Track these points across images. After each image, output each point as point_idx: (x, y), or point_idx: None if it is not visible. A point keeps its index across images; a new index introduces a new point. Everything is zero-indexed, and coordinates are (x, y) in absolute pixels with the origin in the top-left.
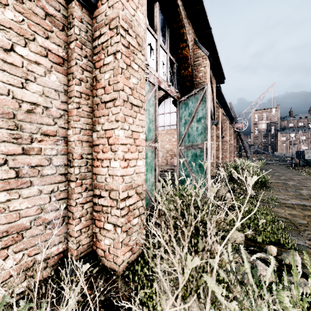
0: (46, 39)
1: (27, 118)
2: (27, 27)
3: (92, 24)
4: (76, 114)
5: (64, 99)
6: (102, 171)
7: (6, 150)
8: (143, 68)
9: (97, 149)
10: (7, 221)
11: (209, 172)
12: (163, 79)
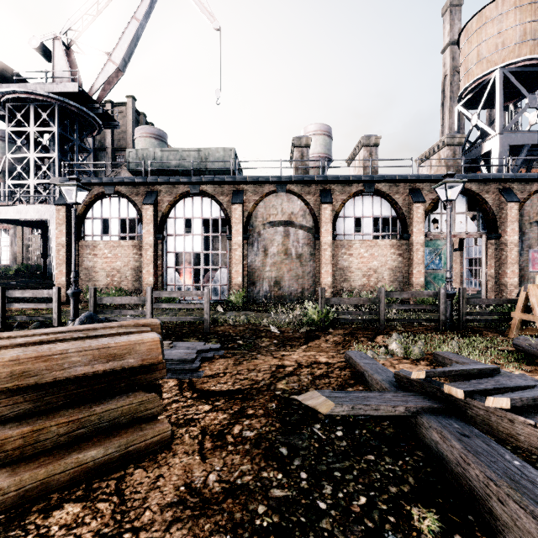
0: (398, 251)
1: (395, 269)
2: (394, 251)
3: (409, 242)
4: (404, 267)
5: (402, 263)
6: (411, 280)
7: (391, 275)
8: (423, 251)
9: (410, 275)
10: (392, 288)
11: (484, 286)
12: (459, 232)
